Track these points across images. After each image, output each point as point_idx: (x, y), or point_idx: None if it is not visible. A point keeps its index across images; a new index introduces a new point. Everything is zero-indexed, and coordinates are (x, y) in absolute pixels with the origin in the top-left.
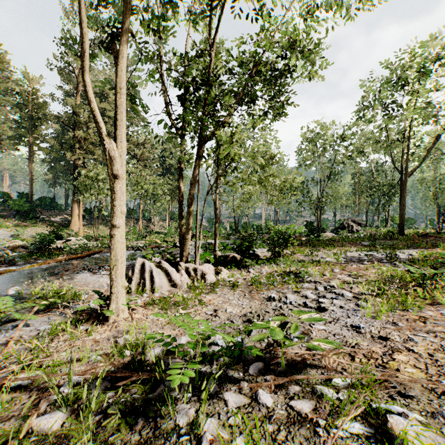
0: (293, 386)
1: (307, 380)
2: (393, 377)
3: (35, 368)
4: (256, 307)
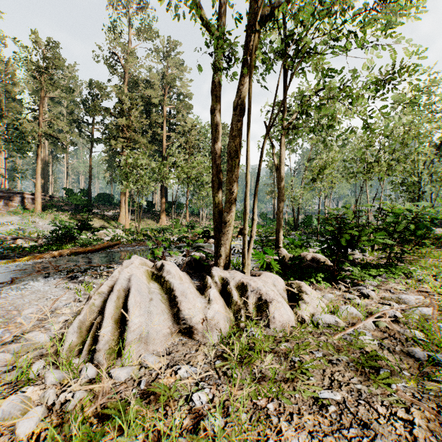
0: None
1: None
2: None
3: None
4: None
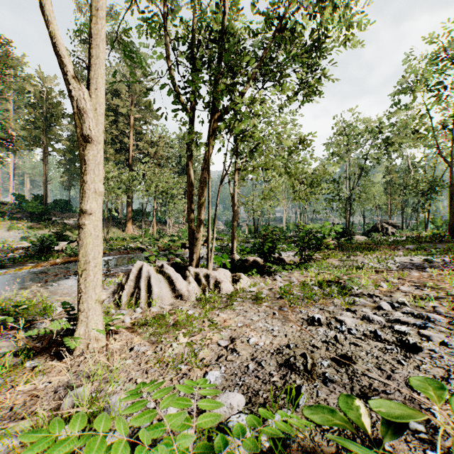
0: None
1: None
2: None
3: None
4: (294, 336)
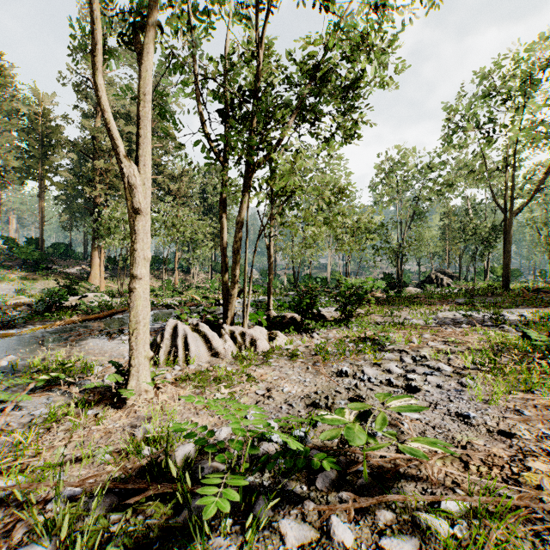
0: (382, 511)
1: (404, 502)
2: (534, 500)
3: (20, 472)
4: (322, 385)
